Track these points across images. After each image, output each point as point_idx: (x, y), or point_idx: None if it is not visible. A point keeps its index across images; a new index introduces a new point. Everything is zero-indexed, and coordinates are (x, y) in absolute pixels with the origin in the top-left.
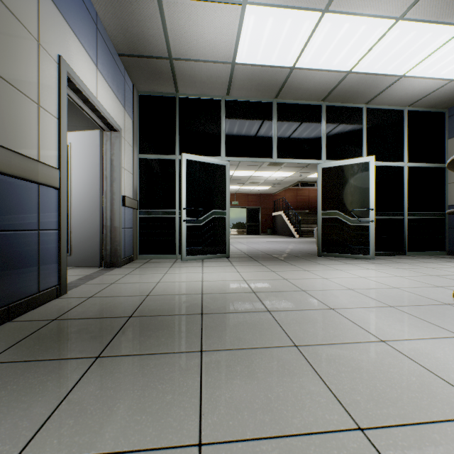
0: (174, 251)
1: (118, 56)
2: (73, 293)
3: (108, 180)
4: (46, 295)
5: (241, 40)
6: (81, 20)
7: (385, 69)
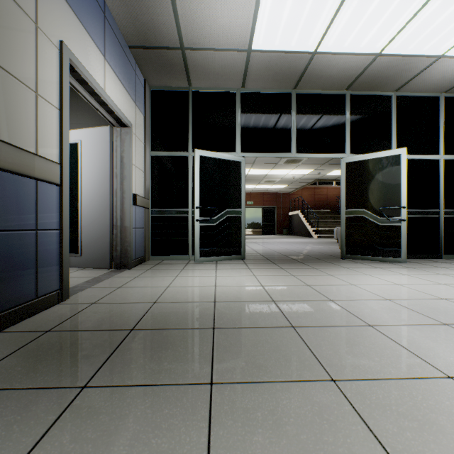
0: (186, 252)
1: (129, 48)
2: (76, 298)
3: (118, 178)
4: (45, 301)
5: (258, 23)
6: (87, 7)
7: (421, 48)
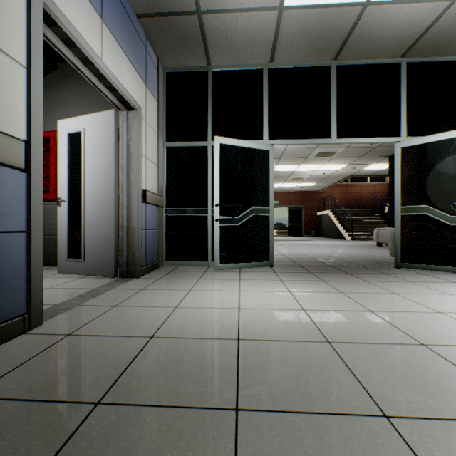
0: (205, 257)
1: (137, 18)
2: (52, 323)
3: (125, 170)
4: None
5: None
6: None
7: None
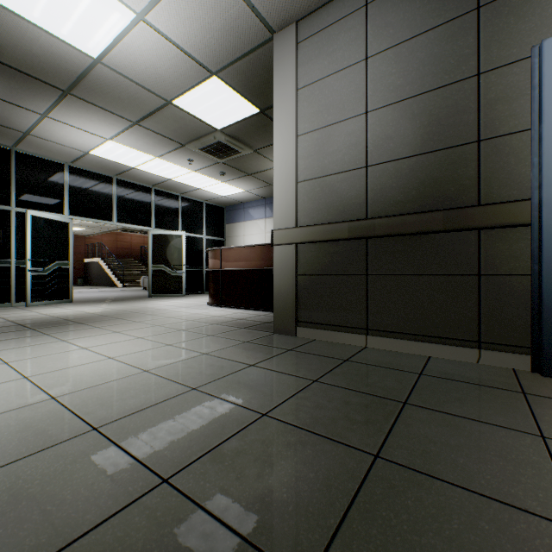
0: (9, 300)
1: None
2: None
3: None
4: None
5: (100, 148)
6: None
7: (190, 184)
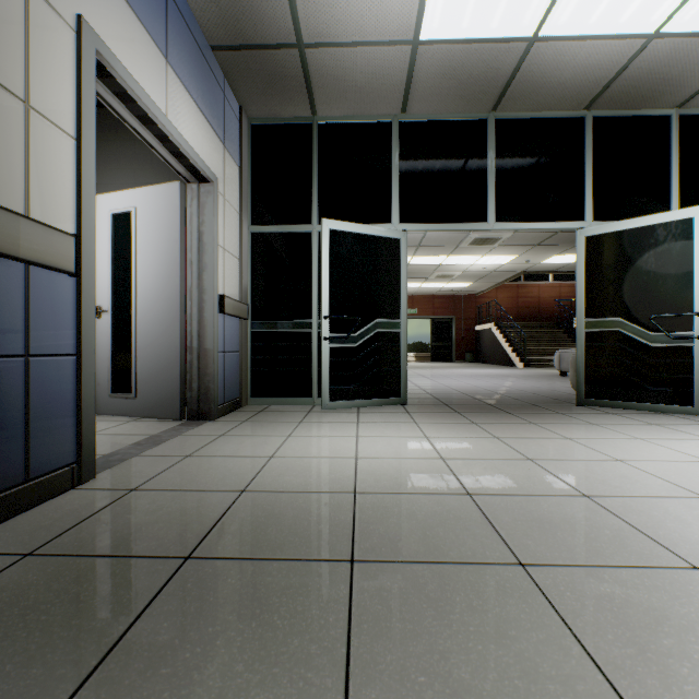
0: (309, 391)
1: (212, 51)
2: (108, 477)
3: (195, 268)
4: (45, 486)
5: None
6: None
7: None
